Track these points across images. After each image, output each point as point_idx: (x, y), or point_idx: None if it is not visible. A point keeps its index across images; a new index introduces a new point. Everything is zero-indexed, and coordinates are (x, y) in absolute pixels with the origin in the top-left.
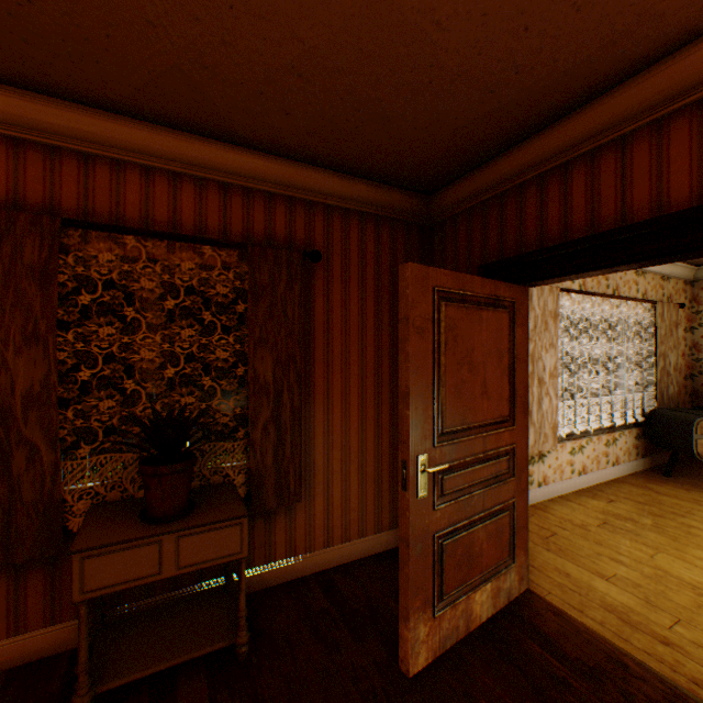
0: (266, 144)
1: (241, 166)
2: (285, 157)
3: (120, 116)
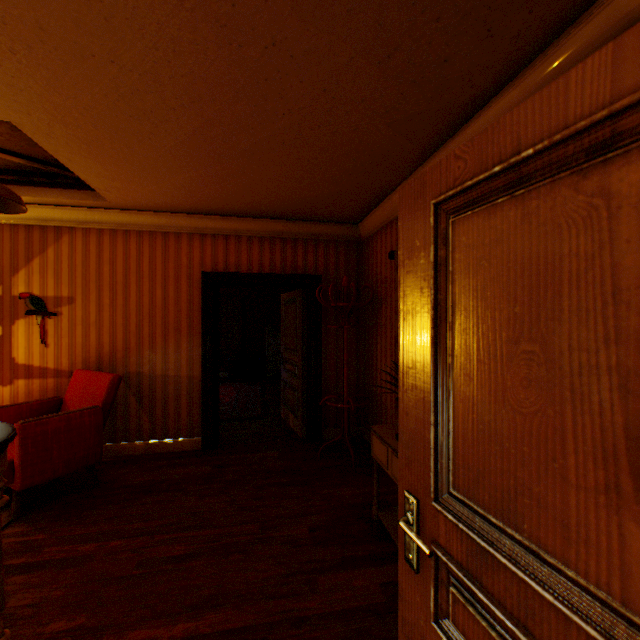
0: (497, 77)
1: (501, 115)
2: (536, 57)
3: (432, 156)
